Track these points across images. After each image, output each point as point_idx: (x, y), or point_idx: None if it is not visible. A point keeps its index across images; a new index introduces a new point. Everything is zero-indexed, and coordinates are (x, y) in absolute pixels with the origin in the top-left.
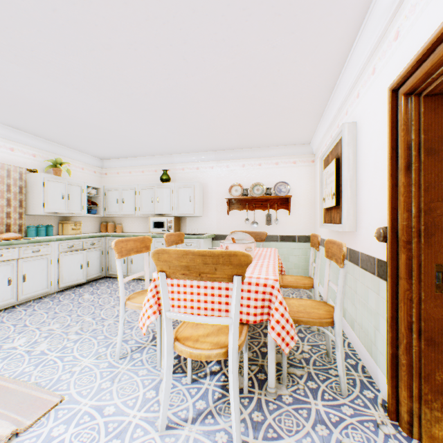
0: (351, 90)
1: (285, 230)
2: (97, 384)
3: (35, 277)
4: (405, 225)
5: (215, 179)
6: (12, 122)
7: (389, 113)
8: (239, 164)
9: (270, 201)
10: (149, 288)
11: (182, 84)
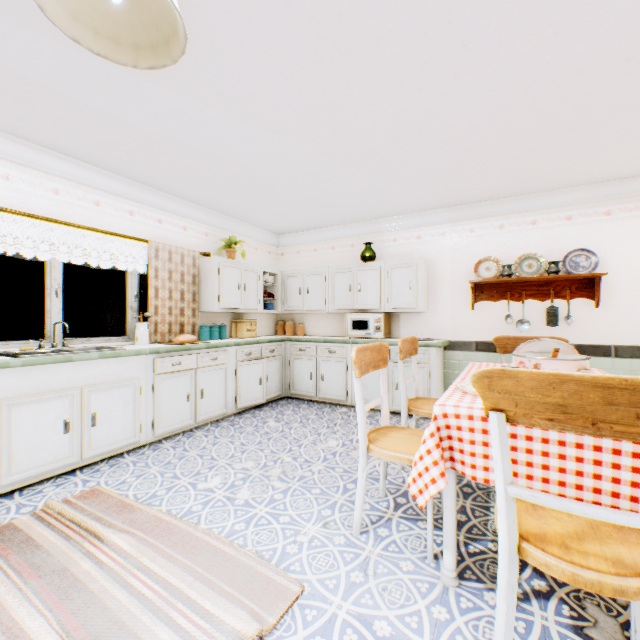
0: None
1: (586, 335)
2: (343, 573)
3: (212, 392)
4: None
5: (449, 252)
6: (187, 192)
7: None
8: (492, 225)
9: (555, 284)
10: (426, 432)
11: (441, 94)
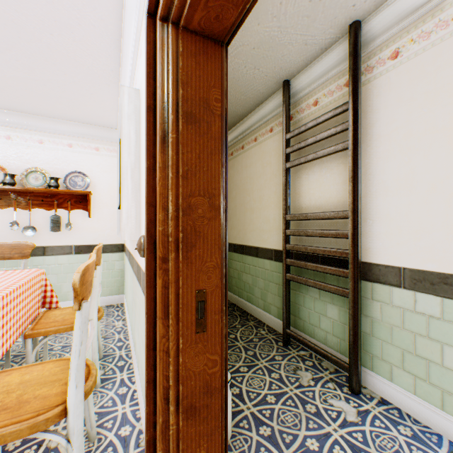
0: (137, 48)
1: (84, 237)
2: None
3: None
4: (162, 232)
5: None
6: None
7: (146, 51)
8: None
9: (60, 197)
10: None
11: None
